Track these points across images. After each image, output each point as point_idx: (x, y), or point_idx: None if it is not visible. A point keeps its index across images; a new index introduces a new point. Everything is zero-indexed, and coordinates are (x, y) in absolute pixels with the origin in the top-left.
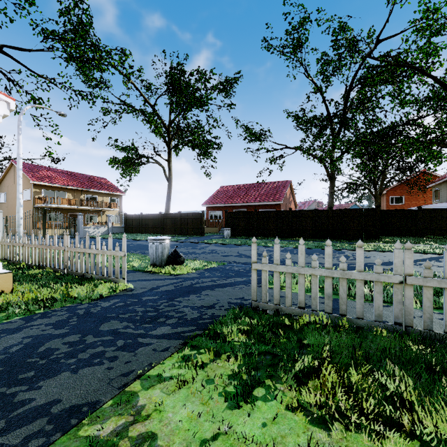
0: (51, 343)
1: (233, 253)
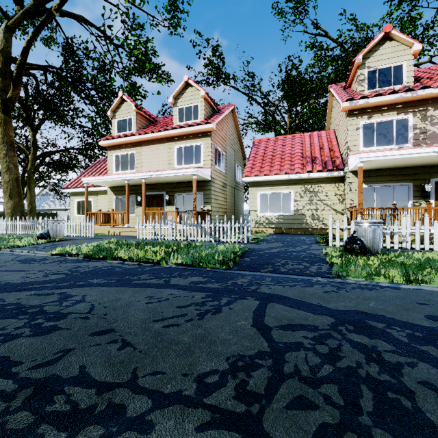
0: (291, 238)
1: None
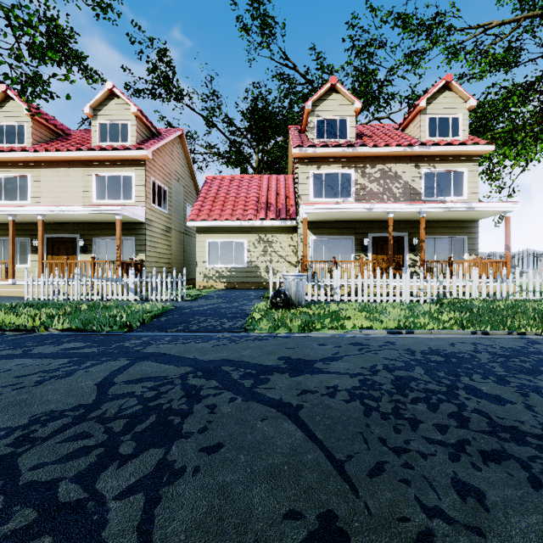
0: (239, 293)
1: (299, 391)
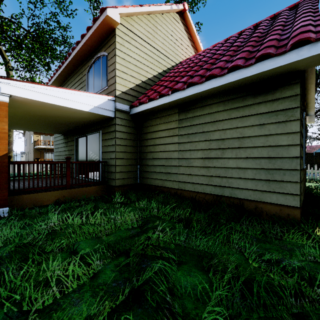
0: None
1: None
